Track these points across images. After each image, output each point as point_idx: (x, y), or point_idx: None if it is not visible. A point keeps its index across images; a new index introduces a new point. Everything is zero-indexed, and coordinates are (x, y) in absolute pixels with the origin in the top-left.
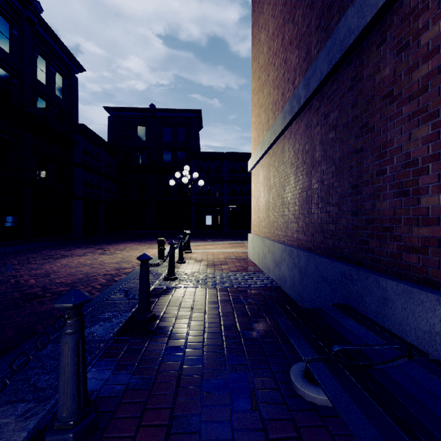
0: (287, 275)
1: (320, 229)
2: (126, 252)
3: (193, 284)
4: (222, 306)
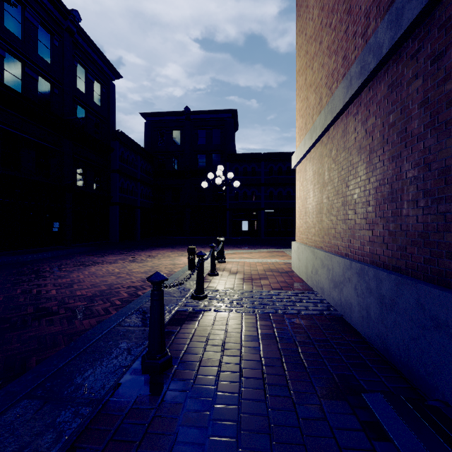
0: (355, 303)
1: (421, 240)
2: (157, 260)
3: (225, 306)
4: (265, 346)
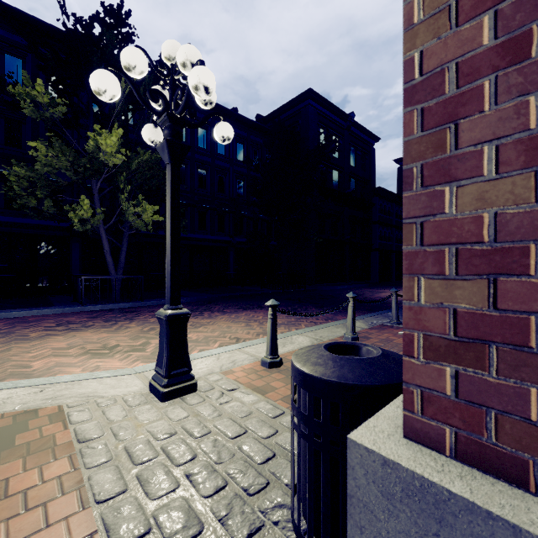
0: None
1: None
2: None
3: None
4: None
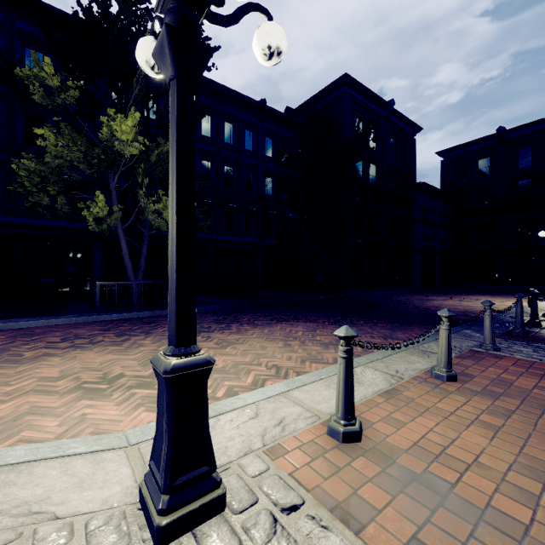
0: None
1: None
2: None
3: None
4: None
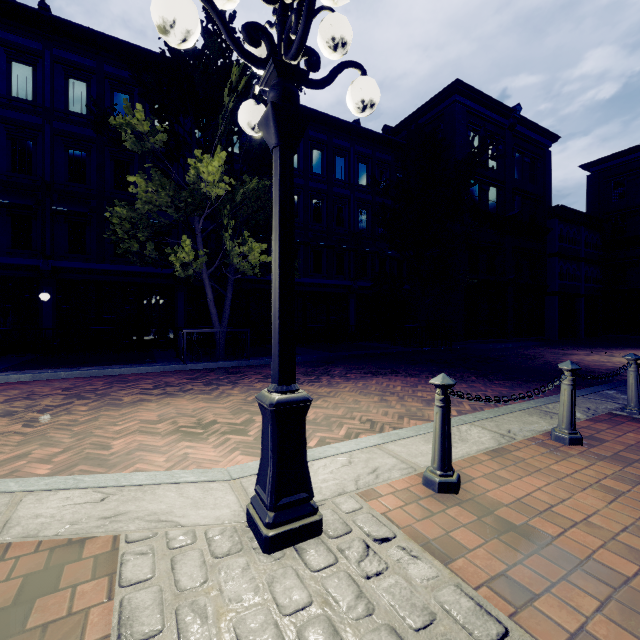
0: None
1: None
2: None
3: None
4: None
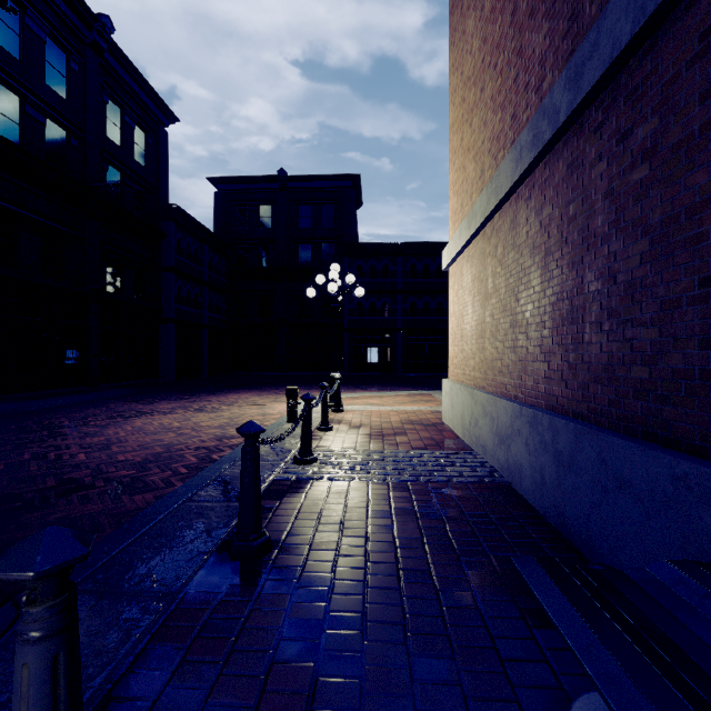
0: (526, 464)
1: (605, 375)
2: (237, 408)
3: (344, 472)
4: (400, 524)
